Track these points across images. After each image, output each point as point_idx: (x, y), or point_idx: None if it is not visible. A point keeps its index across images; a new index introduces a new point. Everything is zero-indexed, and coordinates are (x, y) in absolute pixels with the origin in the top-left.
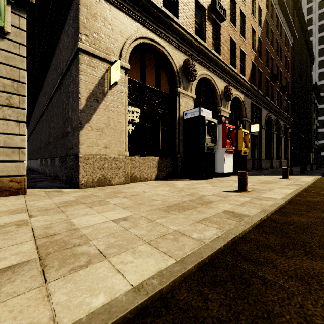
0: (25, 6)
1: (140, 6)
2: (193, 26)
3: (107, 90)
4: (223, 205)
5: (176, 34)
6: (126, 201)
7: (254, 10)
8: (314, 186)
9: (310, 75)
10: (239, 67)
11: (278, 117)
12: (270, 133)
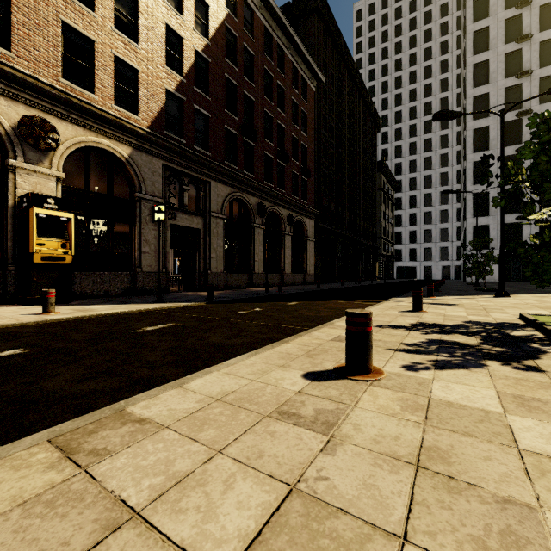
0: None
1: None
2: None
3: None
4: None
5: None
6: None
7: None
8: None
9: (373, 146)
10: (109, 90)
11: (271, 201)
12: (248, 228)
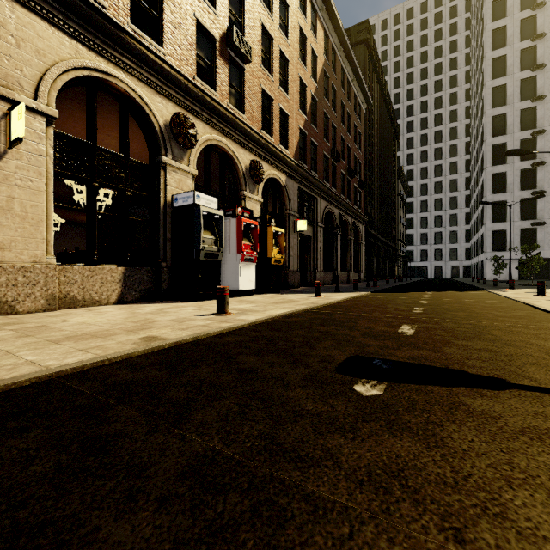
0: None
1: (81, 16)
2: (192, 63)
3: (5, 149)
4: (159, 330)
5: (158, 71)
6: (8, 334)
7: (305, 54)
8: (332, 305)
9: (394, 155)
10: (278, 134)
11: (344, 211)
12: (332, 234)
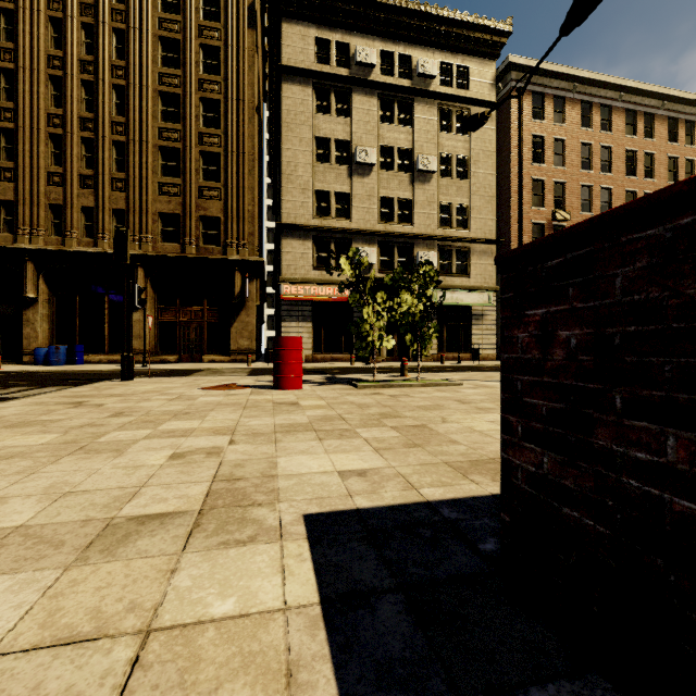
0: (495, 292)
1: None
2: None
3: None
4: None
5: None
6: None
7: (677, 171)
8: None
9: None
10: None
11: None
12: None
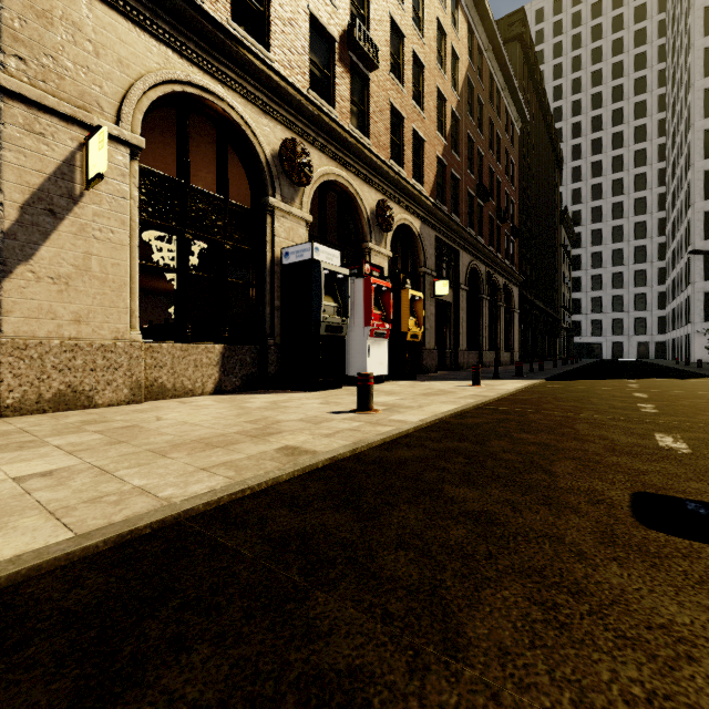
0: None
1: (172, 12)
2: (305, 71)
3: (82, 190)
4: (295, 437)
5: (265, 83)
6: (94, 439)
7: (444, 57)
8: (507, 398)
9: (555, 192)
10: (410, 165)
11: (493, 268)
12: (477, 300)
